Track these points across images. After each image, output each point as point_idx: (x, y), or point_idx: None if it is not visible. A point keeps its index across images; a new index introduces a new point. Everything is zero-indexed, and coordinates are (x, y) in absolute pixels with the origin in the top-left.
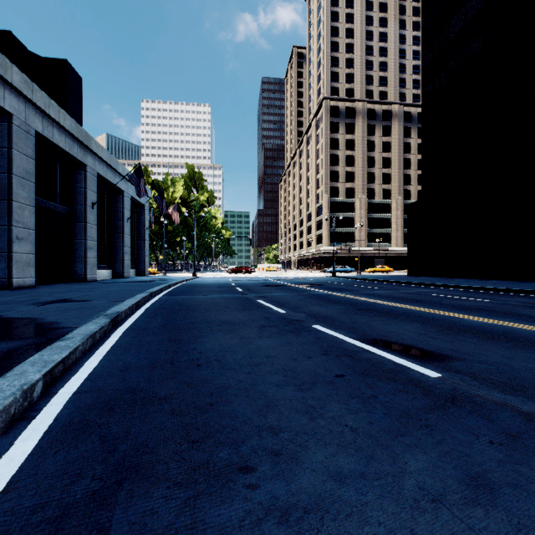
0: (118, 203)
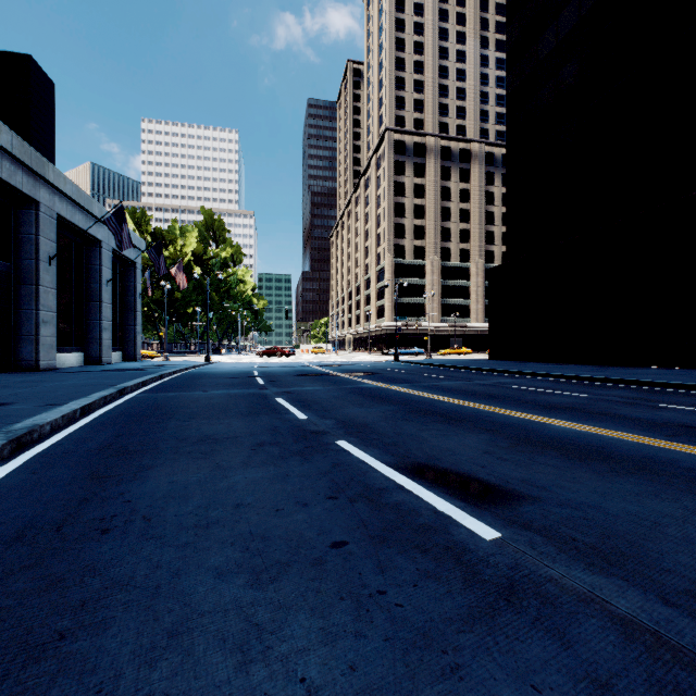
0: (93, 258)
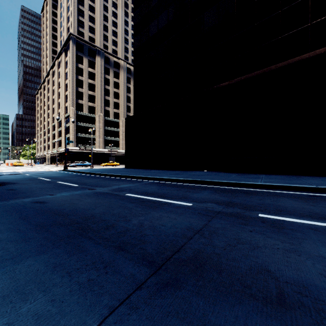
0: None
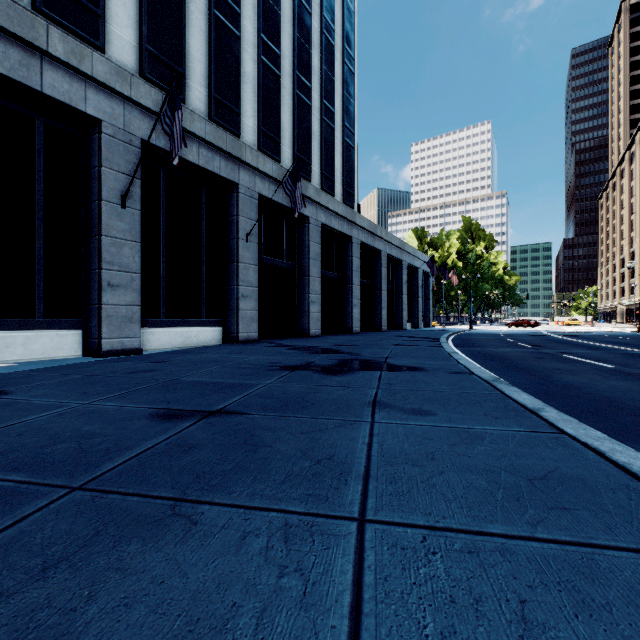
0: (414, 277)
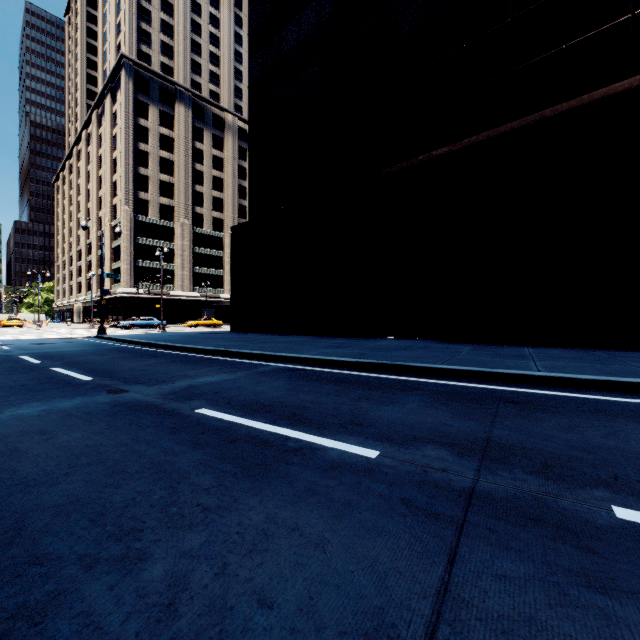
0: None
